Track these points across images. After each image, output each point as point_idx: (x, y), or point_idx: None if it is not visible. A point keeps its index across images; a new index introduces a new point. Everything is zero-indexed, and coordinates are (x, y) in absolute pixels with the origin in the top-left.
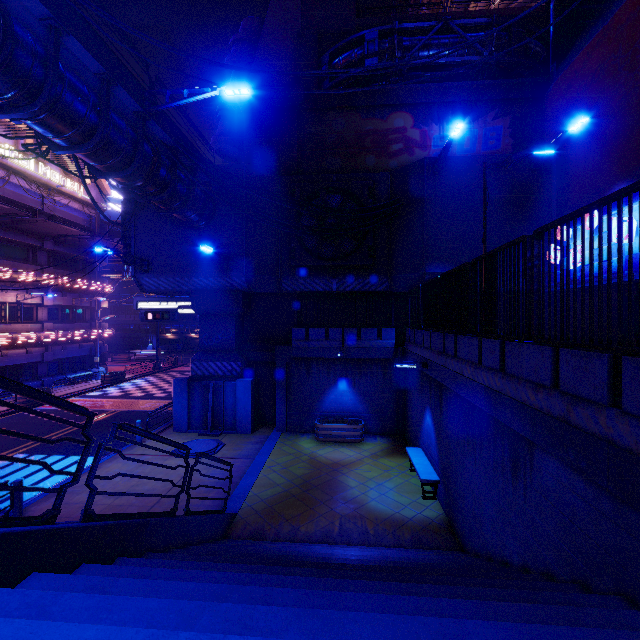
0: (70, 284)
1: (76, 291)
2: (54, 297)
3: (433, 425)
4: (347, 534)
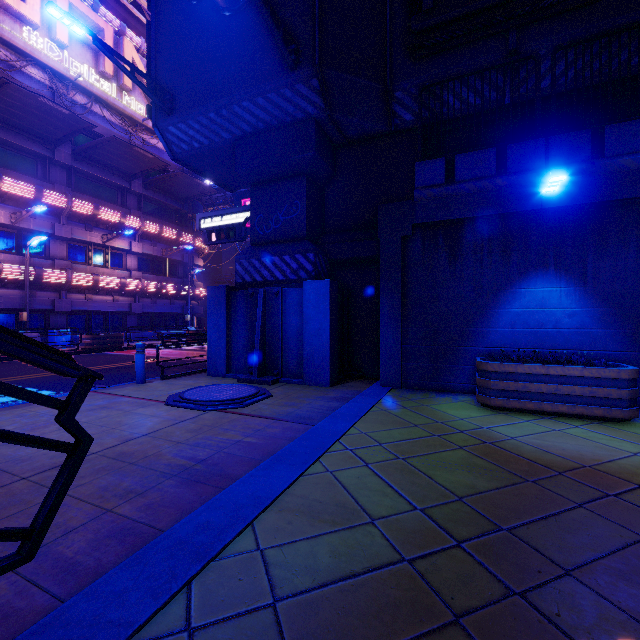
0: (158, 231)
1: (167, 242)
2: (143, 245)
3: None
4: None
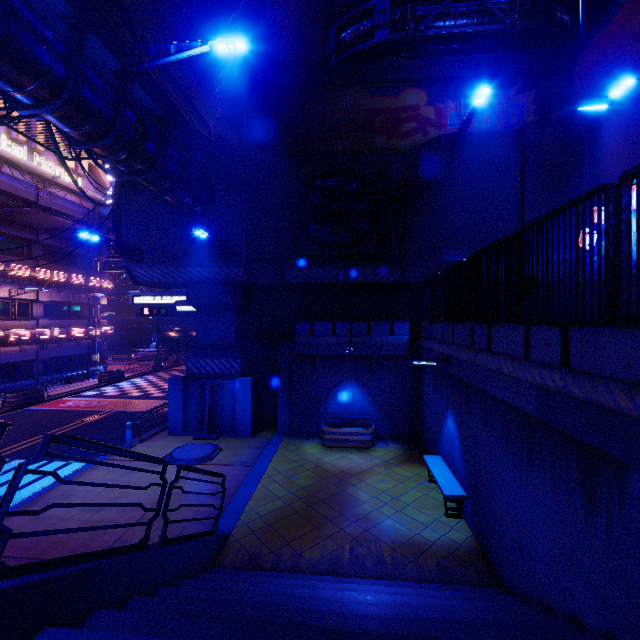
0: (66, 279)
1: (73, 287)
2: (50, 293)
3: (457, 431)
4: (359, 562)
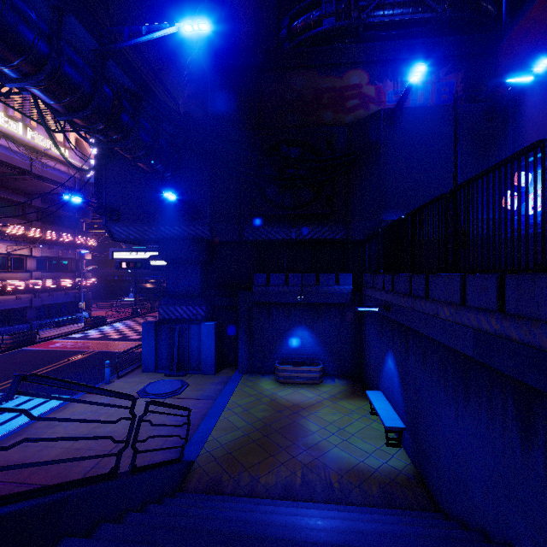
0: (56, 238)
1: (62, 244)
2: (42, 249)
3: (396, 370)
4: (310, 487)
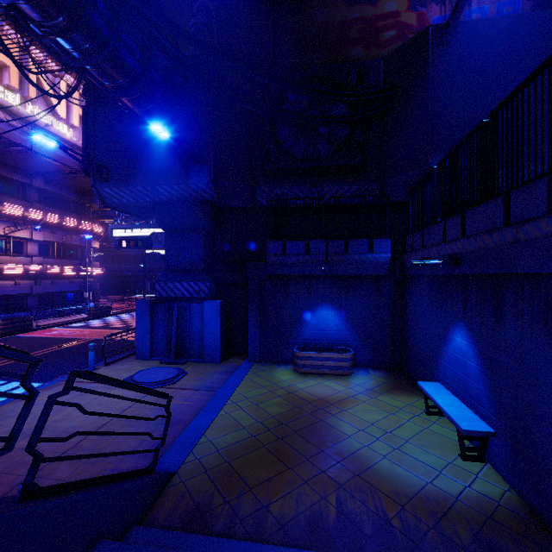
0: (59, 221)
1: (66, 229)
2: (44, 233)
3: (473, 347)
4: (353, 525)
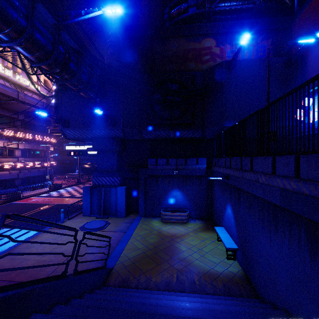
0: (32, 137)
1: (36, 141)
2: (24, 144)
3: (233, 214)
4: (181, 283)
